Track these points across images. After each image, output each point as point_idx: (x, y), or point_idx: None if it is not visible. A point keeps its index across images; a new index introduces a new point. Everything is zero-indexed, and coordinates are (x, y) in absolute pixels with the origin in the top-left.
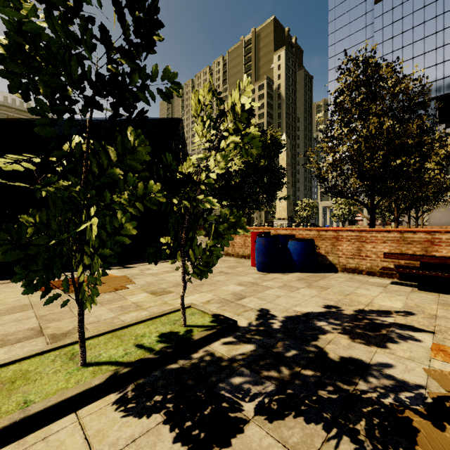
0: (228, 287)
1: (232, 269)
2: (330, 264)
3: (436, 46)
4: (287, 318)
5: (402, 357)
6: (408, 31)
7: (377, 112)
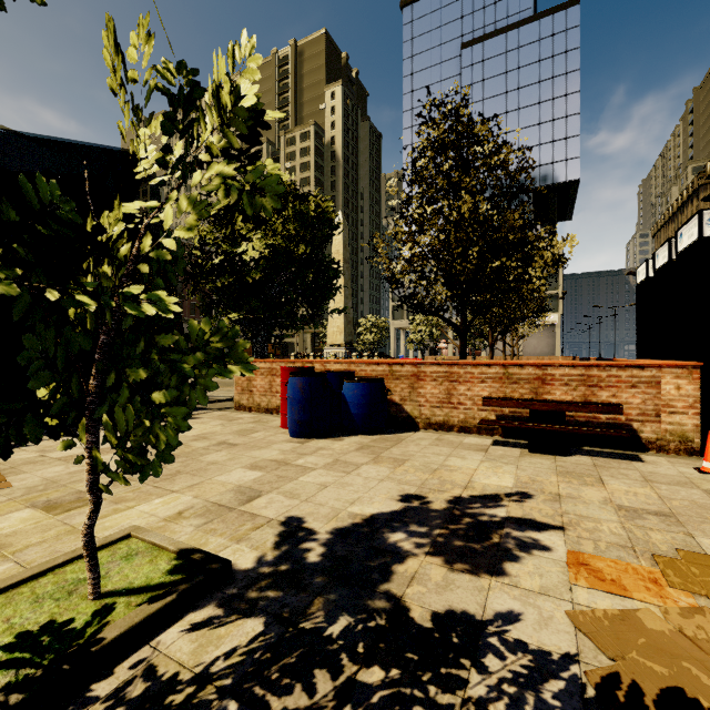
0: (230, 474)
1: (244, 436)
2: (408, 417)
3: (532, 122)
4: (336, 535)
5: (531, 591)
6: (501, 95)
7: (471, 189)
